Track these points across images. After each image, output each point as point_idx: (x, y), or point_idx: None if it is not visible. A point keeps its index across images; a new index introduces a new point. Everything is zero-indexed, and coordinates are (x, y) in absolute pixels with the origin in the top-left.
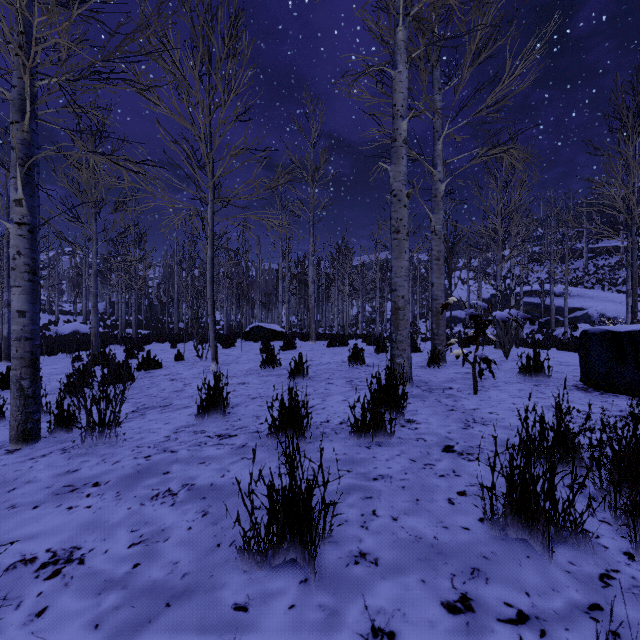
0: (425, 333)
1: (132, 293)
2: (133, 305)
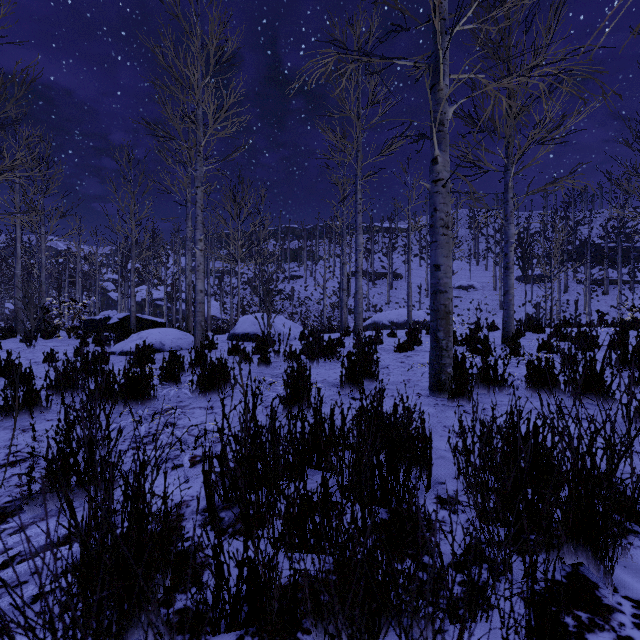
0: None
1: None
2: None
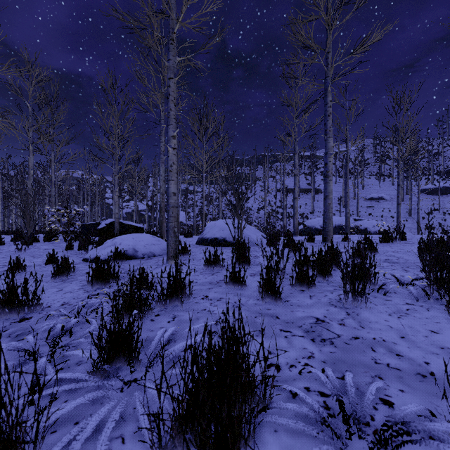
0: None
1: None
2: None
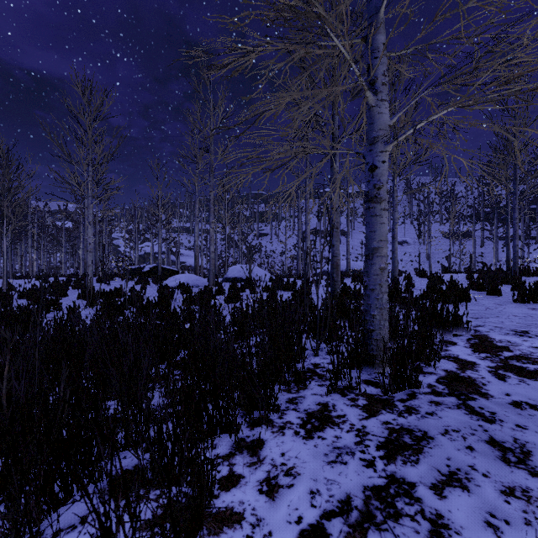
0: None
1: None
2: None
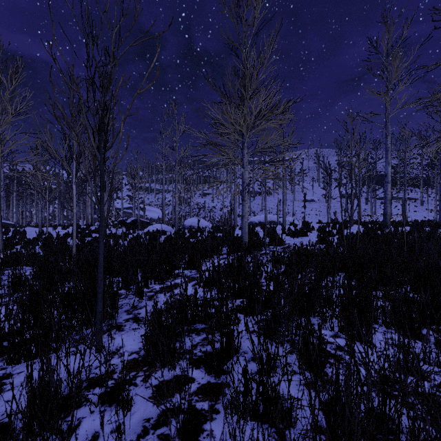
0: None
1: None
2: None
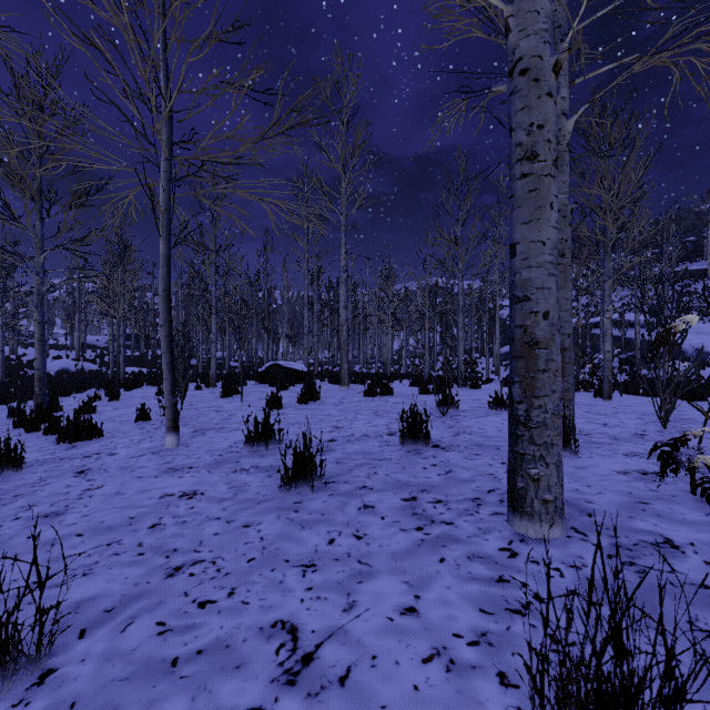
0: (481, 371)
1: (120, 323)
2: (121, 338)
